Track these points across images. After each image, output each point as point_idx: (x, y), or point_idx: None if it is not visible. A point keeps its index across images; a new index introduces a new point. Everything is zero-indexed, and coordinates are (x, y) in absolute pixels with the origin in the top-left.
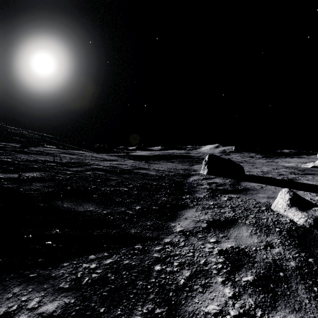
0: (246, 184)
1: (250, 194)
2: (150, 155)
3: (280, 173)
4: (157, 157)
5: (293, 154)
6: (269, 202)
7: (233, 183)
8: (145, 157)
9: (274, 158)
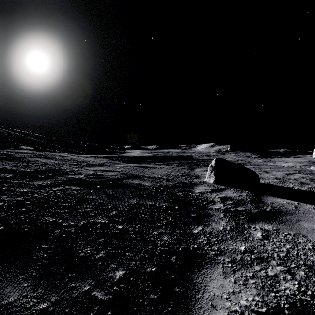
0: (272, 201)
1: (289, 223)
2: (144, 156)
3: (300, 180)
4: (153, 159)
5: (288, 154)
6: None
7: (252, 198)
8: (139, 159)
9: (270, 157)
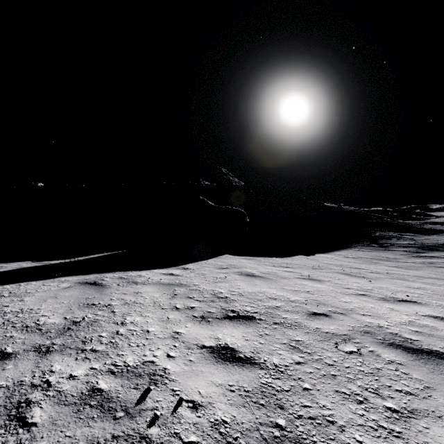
0: None
1: None
2: None
3: None
4: None
5: None
6: None
7: None
8: (441, 223)
9: None
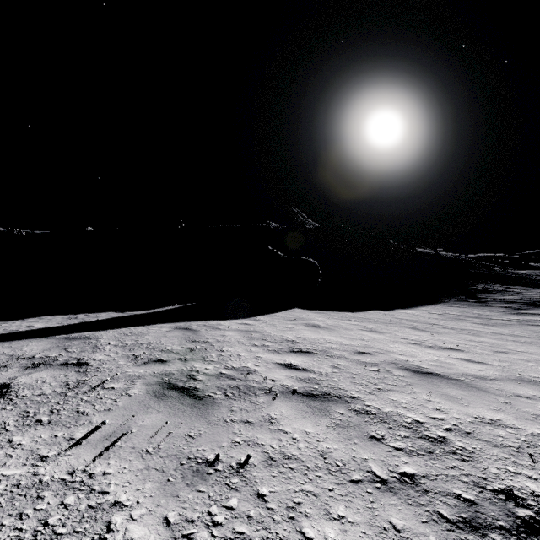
0: None
1: None
2: None
3: None
4: None
5: None
6: None
7: None
8: None
9: None
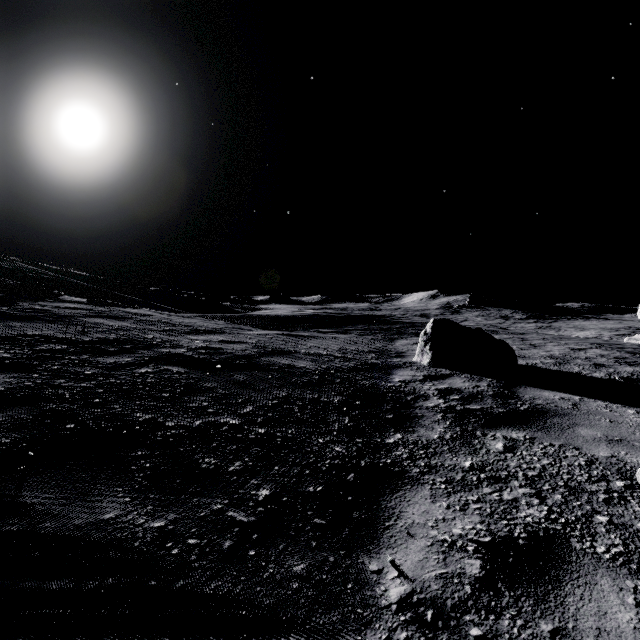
0: (533, 395)
1: (556, 429)
2: (298, 316)
3: (595, 360)
4: (314, 321)
5: (588, 312)
6: (620, 459)
7: (499, 390)
8: (287, 321)
9: (550, 319)
